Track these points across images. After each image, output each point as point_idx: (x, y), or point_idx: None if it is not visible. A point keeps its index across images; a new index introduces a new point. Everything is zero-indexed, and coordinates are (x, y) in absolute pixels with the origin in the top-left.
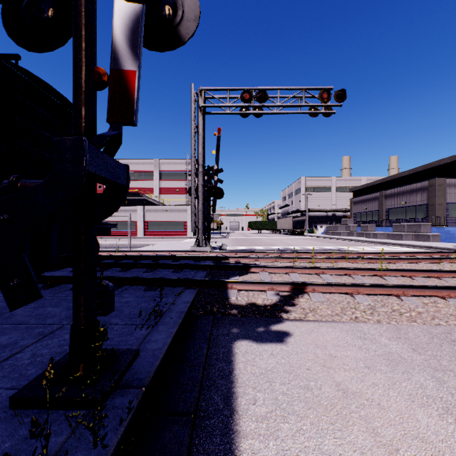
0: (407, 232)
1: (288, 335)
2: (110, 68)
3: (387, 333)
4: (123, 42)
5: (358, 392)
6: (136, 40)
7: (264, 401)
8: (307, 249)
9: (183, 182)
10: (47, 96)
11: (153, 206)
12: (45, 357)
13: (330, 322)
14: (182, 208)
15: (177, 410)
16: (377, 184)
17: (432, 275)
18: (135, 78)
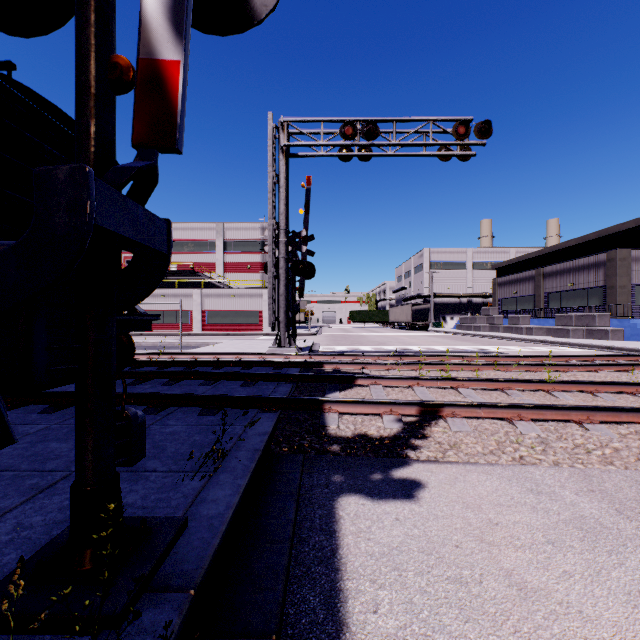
0: (576, 326)
1: (419, 486)
2: (138, 57)
3: (571, 482)
4: (159, 13)
5: (542, 588)
6: (180, 11)
7: (391, 606)
8: (434, 350)
9: (257, 255)
10: (56, 126)
11: (215, 290)
12: (35, 530)
13: (482, 464)
14: (256, 292)
15: (248, 627)
16: (531, 258)
17: (623, 390)
18: (179, 72)
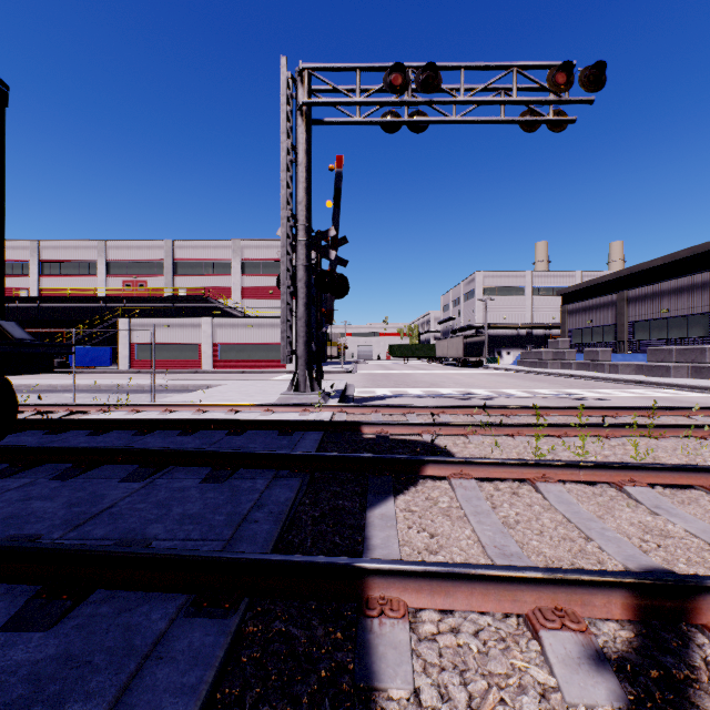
0: (677, 363)
1: None
2: None
3: None
4: None
5: None
6: None
7: None
8: (507, 394)
9: None
10: None
11: (229, 319)
12: None
13: None
14: (278, 321)
15: None
16: (605, 281)
17: None
18: None
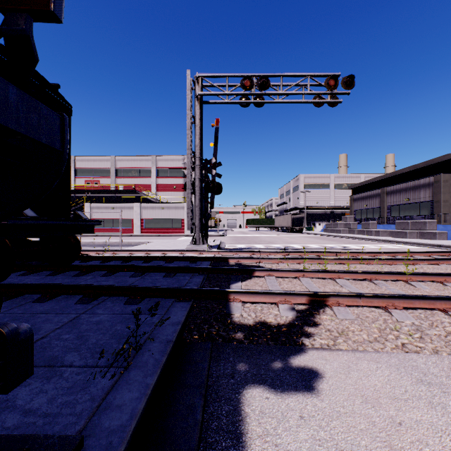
0: (412, 230)
1: (317, 376)
2: None
3: None
4: None
5: None
6: None
7: None
8: (309, 247)
9: (180, 178)
10: None
11: (150, 204)
12: None
13: (369, 351)
14: (179, 205)
15: None
16: (376, 181)
17: None
18: None
